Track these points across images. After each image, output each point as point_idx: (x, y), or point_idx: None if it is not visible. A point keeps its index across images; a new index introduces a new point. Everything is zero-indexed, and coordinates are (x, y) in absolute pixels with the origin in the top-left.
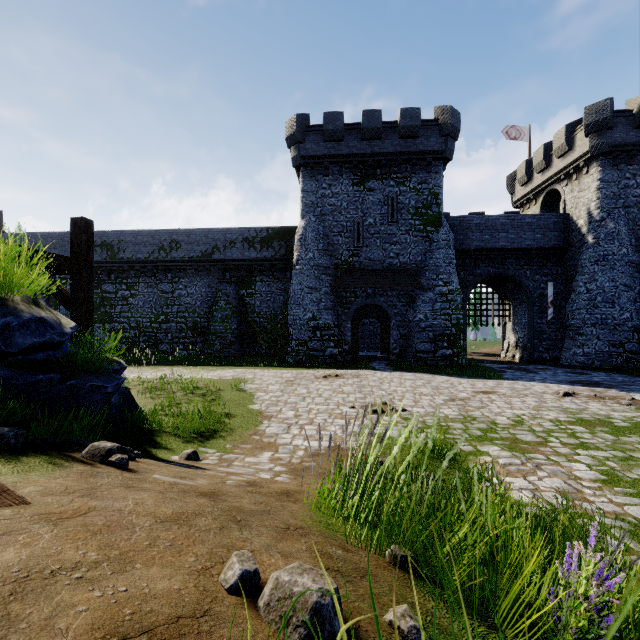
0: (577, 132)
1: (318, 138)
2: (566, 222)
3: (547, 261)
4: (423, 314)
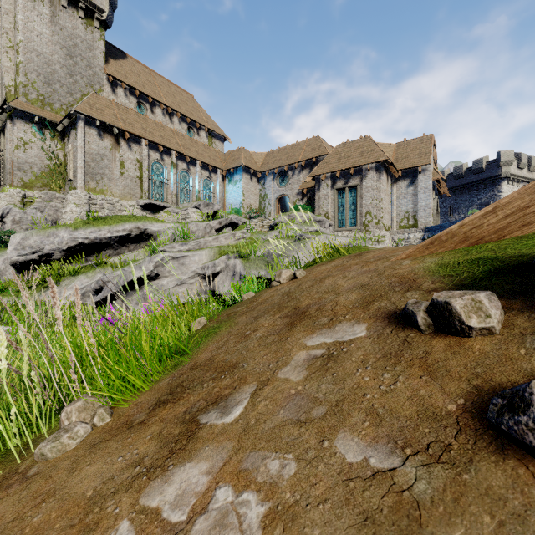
0: None
1: None
2: None
3: None
4: None
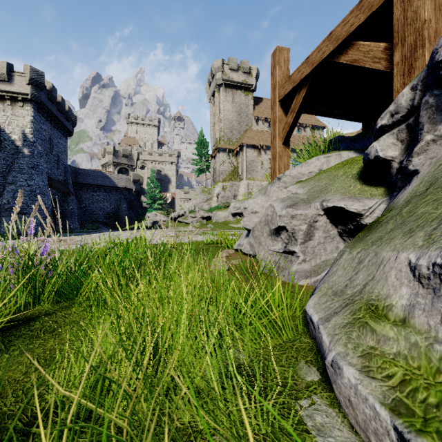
0: (18, 75)
1: None
2: None
3: None
4: None
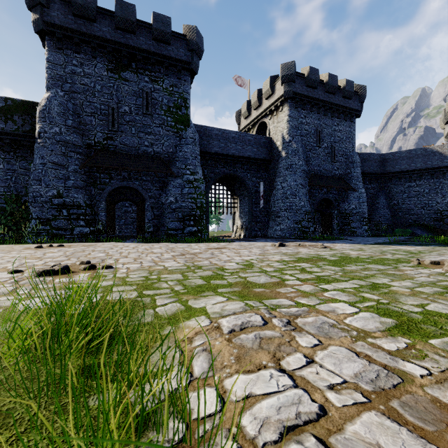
0: (277, 82)
1: (66, 9)
2: (270, 143)
3: (260, 168)
4: (174, 197)
